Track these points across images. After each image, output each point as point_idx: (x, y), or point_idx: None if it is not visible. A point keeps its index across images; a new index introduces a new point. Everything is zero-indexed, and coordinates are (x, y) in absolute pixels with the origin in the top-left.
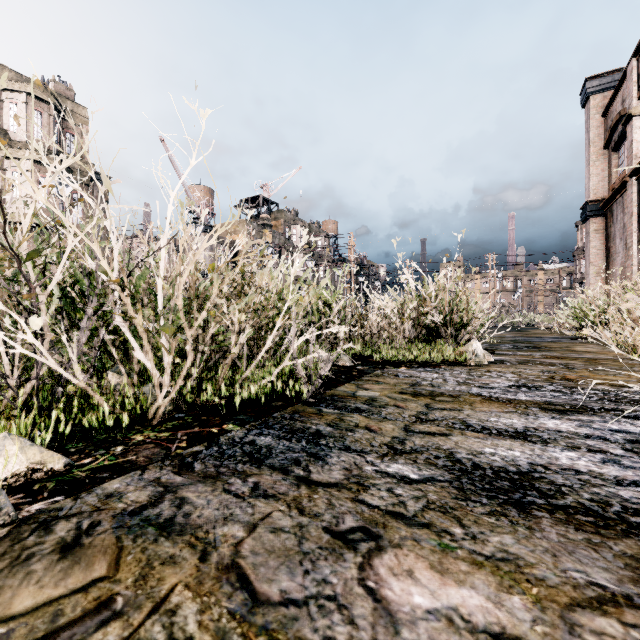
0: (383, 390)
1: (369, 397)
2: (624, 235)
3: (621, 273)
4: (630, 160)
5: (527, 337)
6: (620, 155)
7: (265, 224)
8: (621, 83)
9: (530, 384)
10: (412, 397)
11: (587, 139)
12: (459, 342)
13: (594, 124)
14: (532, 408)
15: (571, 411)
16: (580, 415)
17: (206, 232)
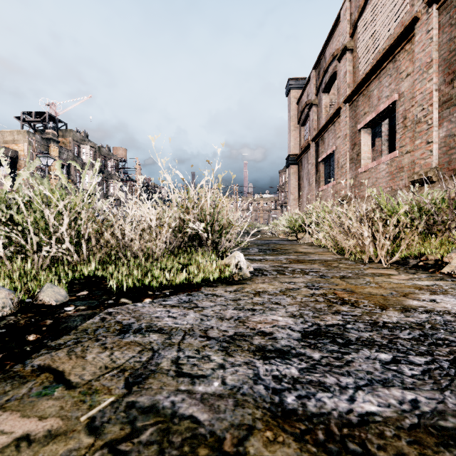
0: None
1: None
2: (308, 177)
3: (307, 199)
4: (312, 131)
5: (262, 240)
6: (305, 129)
7: (51, 139)
8: (307, 84)
9: (324, 324)
10: None
11: (289, 116)
12: (219, 250)
13: (293, 108)
14: None
15: None
16: None
17: None
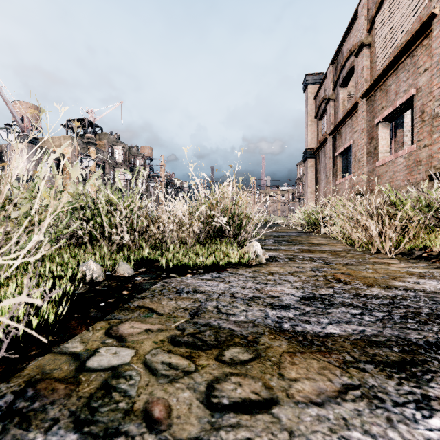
0: (146, 338)
1: (106, 375)
2: (325, 170)
3: (324, 192)
4: (329, 125)
5: (279, 232)
6: (323, 123)
7: (90, 142)
8: (324, 80)
9: (318, 293)
10: (187, 358)
11: (306, 111)
12: (240, 240)
13: (310, 103)
14: (364, 364)
15: (413, 364)
16: (437, 378)
17: (29, 142)
